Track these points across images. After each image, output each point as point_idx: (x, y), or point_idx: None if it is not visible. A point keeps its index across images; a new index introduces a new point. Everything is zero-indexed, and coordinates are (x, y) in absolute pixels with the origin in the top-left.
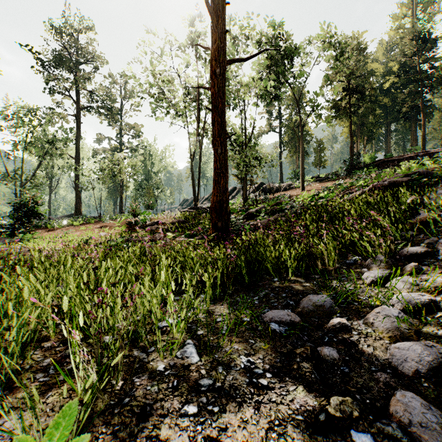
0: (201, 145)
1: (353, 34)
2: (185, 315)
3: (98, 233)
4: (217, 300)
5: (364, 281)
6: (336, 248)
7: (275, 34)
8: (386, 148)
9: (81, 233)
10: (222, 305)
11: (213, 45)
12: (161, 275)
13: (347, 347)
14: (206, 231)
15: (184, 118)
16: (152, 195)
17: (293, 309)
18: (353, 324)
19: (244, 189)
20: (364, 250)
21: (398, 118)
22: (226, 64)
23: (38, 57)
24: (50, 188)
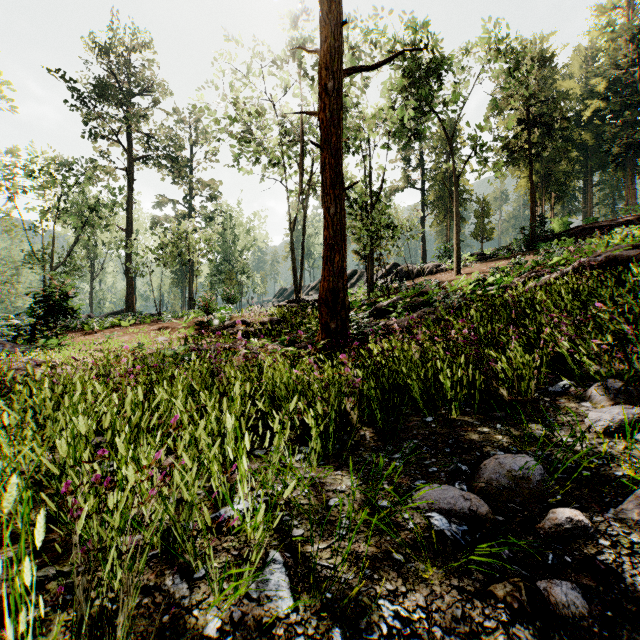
0: (305, 208)
1: (535, 38)
2: (270, 496)
3: (155, 337)
4: (329, 457)
5: (591, 427)
6: (532, 366)
7: (416, 38)
8: (585, 209)
9: (131, 337)
10: (338, 469)
11: (322, 46)
12: (227, 420)
13: (602, 584)
14: (313, 335)
15: (280, 169)
16: (234, 283)
17: (468, 480)
18: (594, 520)
19: (370, 273)
20: (578, 369)
21: (604, 163)
22: (343, 74)
23: (74, 87)
24: (92, 274)
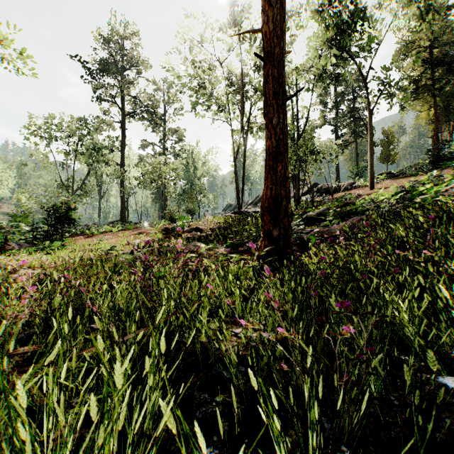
0: (245, 141)
1: None
2: None
3: (133, 240)
4: None
5: None
6: None
7: None
8: None
9: (117, 240)
10: None
11: None
12: None
13: None
14: (253, 239)
15: (226, 114)
16: (194, 200)
17: None
18: None
19: (296, 190)
20: None
21: None
22: None
23: (86, 67)
24: (100, 196)
